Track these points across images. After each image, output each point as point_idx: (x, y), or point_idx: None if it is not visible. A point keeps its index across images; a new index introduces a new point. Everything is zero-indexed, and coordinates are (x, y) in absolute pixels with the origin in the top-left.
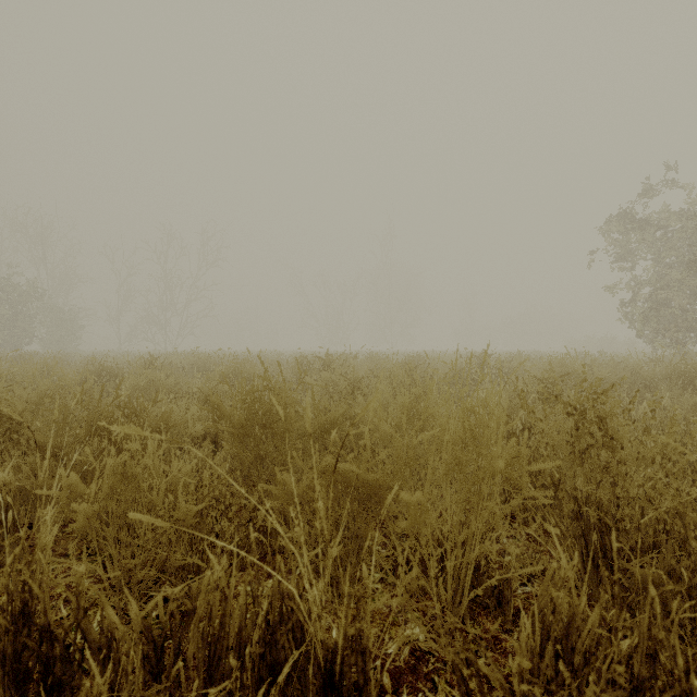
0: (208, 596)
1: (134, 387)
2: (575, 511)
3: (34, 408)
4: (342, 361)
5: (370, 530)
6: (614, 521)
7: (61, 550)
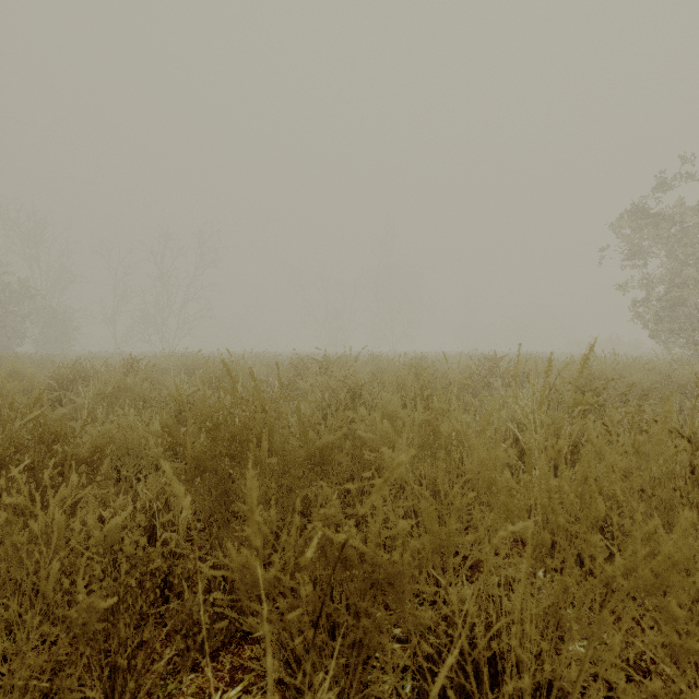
0: None
1: (101, 394)
2: (696, 599)
3: None
4: (342, 363)
5: (382, 640)
6: None
7: None
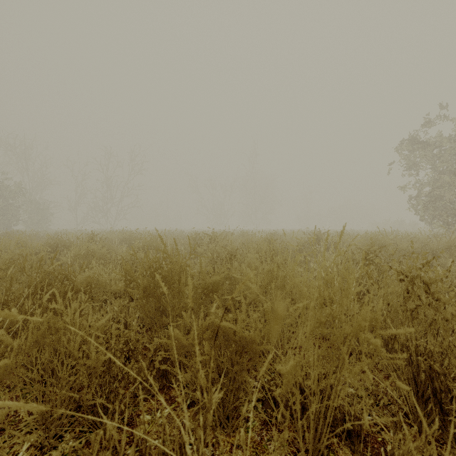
0: (100, 454)
1: (77, 255)
2: (407, 358)
3: (0, 272)
4: (223, 236)
5: (245, 375)
6: (442, 367)
7: (8, 382)
